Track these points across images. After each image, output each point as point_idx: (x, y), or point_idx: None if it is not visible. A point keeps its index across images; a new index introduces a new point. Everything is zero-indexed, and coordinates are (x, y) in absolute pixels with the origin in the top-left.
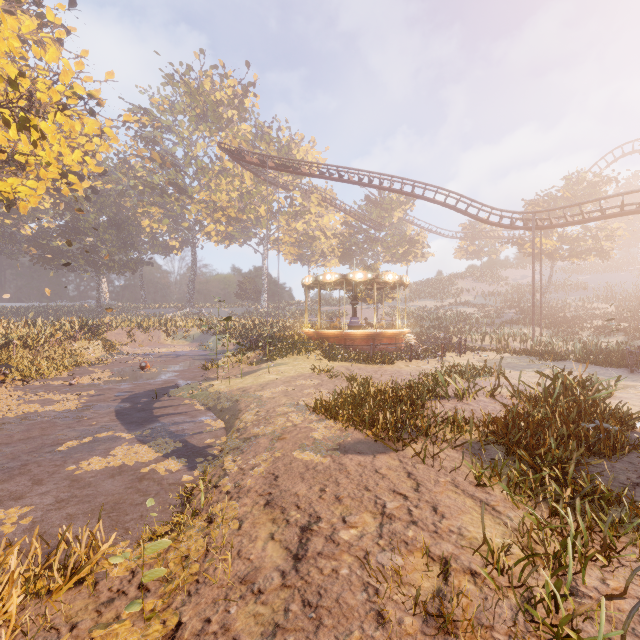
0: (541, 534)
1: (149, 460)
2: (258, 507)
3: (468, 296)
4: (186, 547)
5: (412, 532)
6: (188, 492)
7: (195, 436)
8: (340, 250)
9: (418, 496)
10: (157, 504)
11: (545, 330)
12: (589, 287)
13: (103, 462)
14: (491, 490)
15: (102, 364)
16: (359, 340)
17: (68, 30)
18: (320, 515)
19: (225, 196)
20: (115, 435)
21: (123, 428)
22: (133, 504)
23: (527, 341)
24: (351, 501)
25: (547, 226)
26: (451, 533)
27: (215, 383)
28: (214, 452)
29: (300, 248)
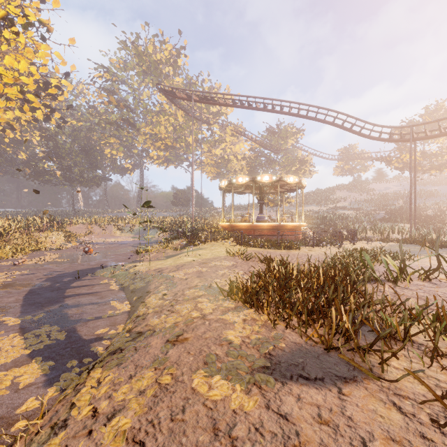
0: None
1: (5, 362)
2: None
3: (345, 202)
4: None
5: None
6: None
7: (89, 323)
8: (248, 169)
9: None
10: None
11: (413, 226)
12: (441, 194)
13: None
14: None
15: (57, 249)
16: (265, 231)
17: (44, 0)
18: None
19: (163, 129)
20: (1, 320)
21: (18, 310)
22: None
23: (404, 233)
24: None
25: (422, 137)
26: None
27: (139, 264)
28: (98, 349)
29: (218, 168)
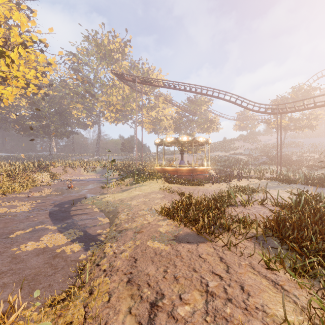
0: (322, 311)
1: (62, 244)
2: (122, 284)
3: (240, 150)
4: (71, 315)
5: (229, 309)
6: (81, 267)
7: (91, 228)
8: (174, 126)
9: (229, 276)
10: (61, 276)
11: (282, 167)
12: (304, 145)
13: (34, 245)
14: (277, 272)
15: (48, 185)
16: (184, 172)
17: (33, 11)
18: (164, 292)
19: (115, 98)
20: (46, 227)
21: (51, 223)
22: (46, 275)
23: (273, 173)
24: (184, 280)
25: (284, 112)
26: (257, 310)
27: (106, 196)
28: (101, 238)
29: (153, 125)
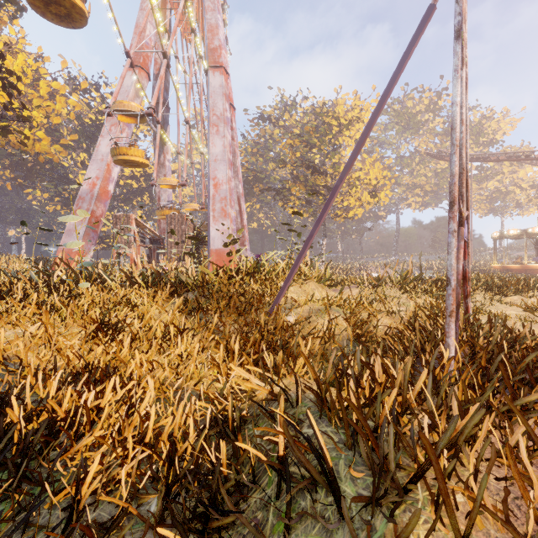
0: None
1: None
2: None
3: None
4: None
5: None
6: None
7: None
8: (537, 200)
9: None
10: None
11: None
12: None
13: None
14: None
15: None
16: (537, 271)
17: None
18: None
19: (423, 178)
20: None
21: None
22: None
23: None
24: None
25: None
26: None
27: None
28: None
29: (491, 203)
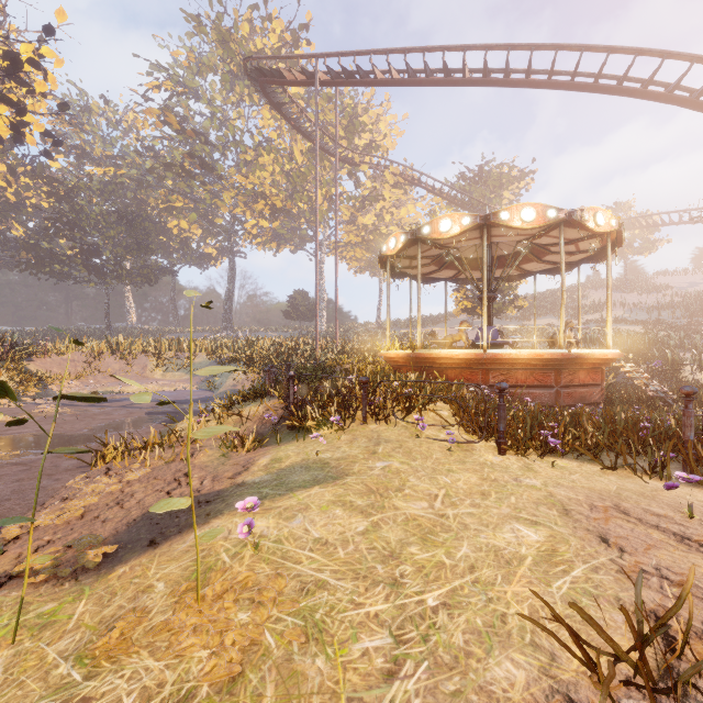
0: None
1: None
2: None
3: (615, 311)
4: None
5: None
6: None
7: None
8: None
9: None
10: None
11: None
12: None
13: None
14: None
15: None
16: (520, 374)
17: None
18: None
19: (267, 175)
20: None
21: None
22: None
23: None
24: None
25: None
26: None
27: None
28: None
29: (369, 250)
